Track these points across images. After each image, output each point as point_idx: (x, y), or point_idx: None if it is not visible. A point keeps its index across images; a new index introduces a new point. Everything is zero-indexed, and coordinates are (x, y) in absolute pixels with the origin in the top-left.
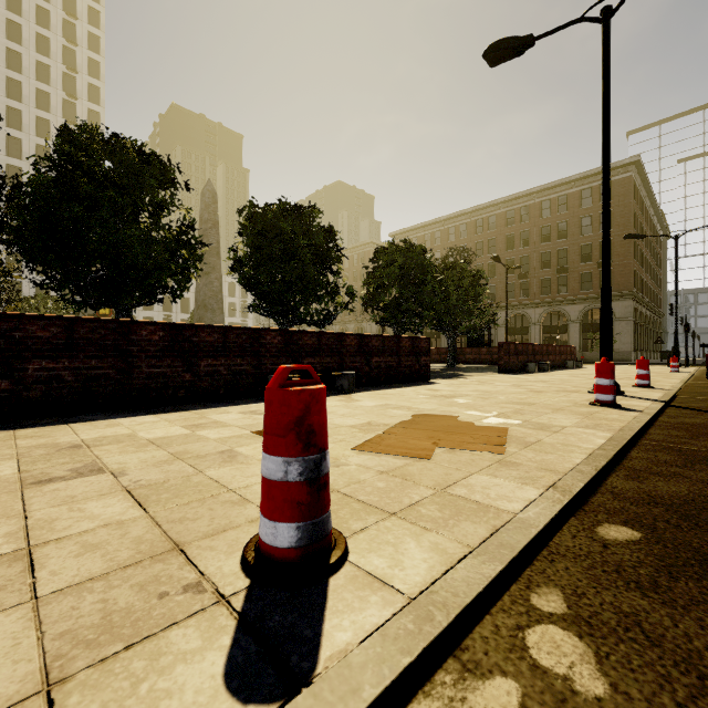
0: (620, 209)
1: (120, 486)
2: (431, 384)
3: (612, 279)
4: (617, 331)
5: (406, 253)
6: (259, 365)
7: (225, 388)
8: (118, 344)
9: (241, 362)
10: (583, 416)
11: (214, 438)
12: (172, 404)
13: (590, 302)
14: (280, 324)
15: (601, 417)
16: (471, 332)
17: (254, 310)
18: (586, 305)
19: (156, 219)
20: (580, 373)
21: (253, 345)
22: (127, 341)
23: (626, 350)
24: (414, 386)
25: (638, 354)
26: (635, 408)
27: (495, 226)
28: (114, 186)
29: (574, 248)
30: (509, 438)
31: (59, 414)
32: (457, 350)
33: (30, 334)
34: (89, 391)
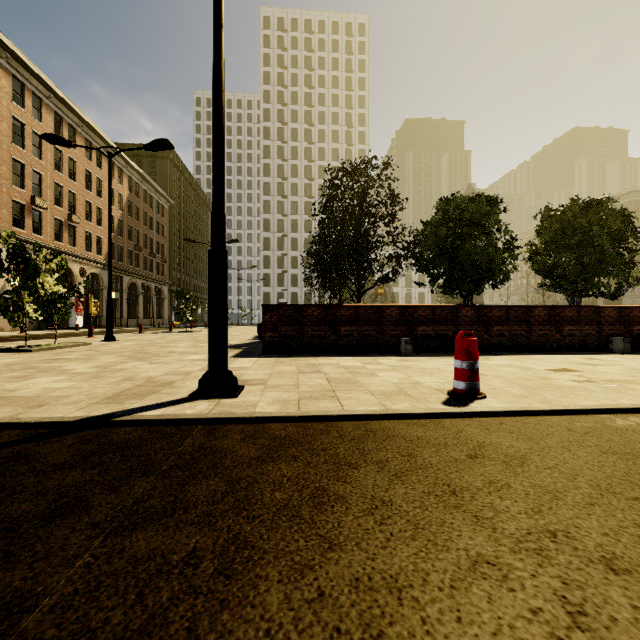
0: None
1: (633, 372)
2: None
3: None
4: None
5: None
6: (600, 330)
7: (578, 344)
8: (525, 318)
9: (588, 328)
10: None
11: (633, 365)
12: (549, 351)
13: None
14: (569, 298)
15: None
16: None
17: (549, 288)
18: None
19: (489, 237)
20: None
21: (596, 317)
22: (529, 316)
23: None
24: None
25: None
26: None
27: None
28: (477, 225)
29: None
30: None
31: (503, 351)
32: None
33: (493, 314)
34: (513, 341)
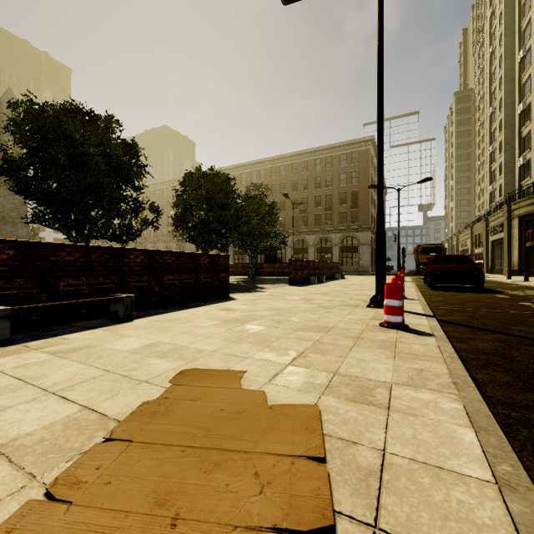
0: (363, 170)
1: None
2: (229, 300)
3: (358, 217)
4: (362, 252)
5: (212, 179)
6: None
7: None
8: None
9: None
10: (391, 351)
11: None
12: None
13: (345, 232)
14: (72, 238)
15: (409, 352)
16: (268, 251)
17: (33, 220)
18: (343, 234)
19: None
20: (346, 283)
21: None
22: None
23: (367, 265)
24: (210, 305)
25: (373, 268)
26: (423, 330)
27: (284, 173)
28: None
29: (336, 194)
30: (328, 456)
31: None
32: (257, 265)
33: None
34: None
